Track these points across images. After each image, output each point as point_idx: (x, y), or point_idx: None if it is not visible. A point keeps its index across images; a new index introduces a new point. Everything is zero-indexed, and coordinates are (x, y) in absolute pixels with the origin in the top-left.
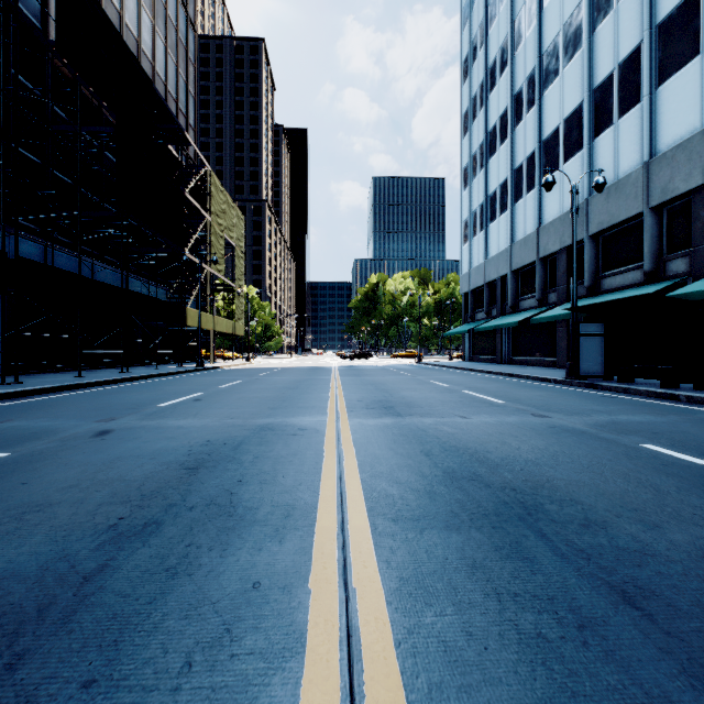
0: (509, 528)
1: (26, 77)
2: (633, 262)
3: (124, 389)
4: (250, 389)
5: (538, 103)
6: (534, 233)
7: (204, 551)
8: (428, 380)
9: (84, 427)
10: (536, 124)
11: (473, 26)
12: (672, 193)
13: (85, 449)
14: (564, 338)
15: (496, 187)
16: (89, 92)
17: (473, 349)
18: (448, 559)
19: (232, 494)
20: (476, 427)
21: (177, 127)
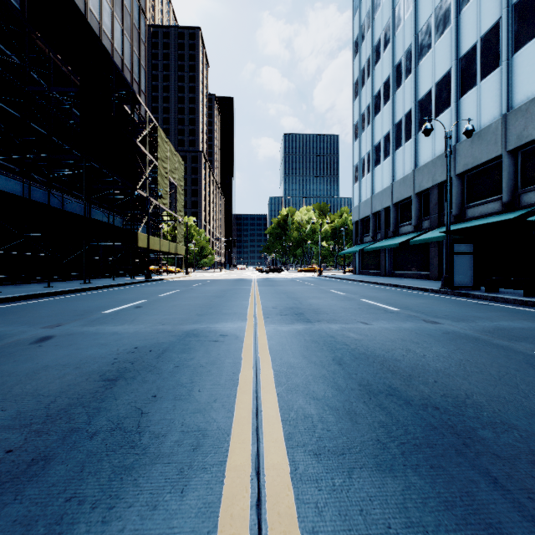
0: (451, 468)
1: (8, 47)
2: (492, 195)
3: (81, 298)
4: (184, 298)
5: (414, 71)
6: (411, 174)
7: (84, 511)
8: (329, 289)
9: (29, 333)
10: (412, 88)
11: (362, 14)
12: (526, 138)
13: (18, 357)
14: (436, 256)
15: (380, 138)
16: (56, 58)
17: (362, 265)
18: (391, 527)
19: (142, 414)
20: (379, 333)
21: (130, 90)
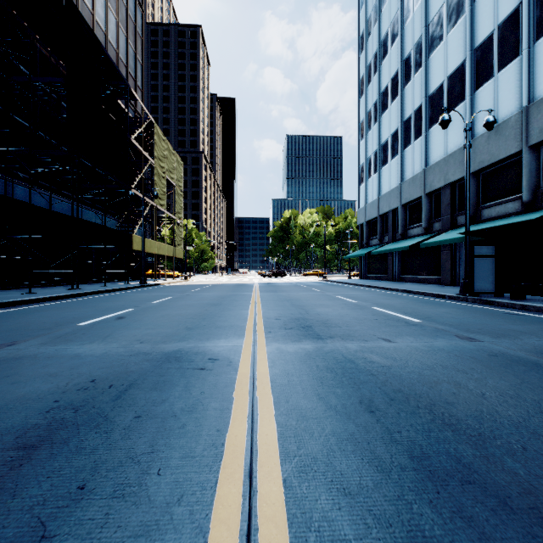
0: None
1: None
2: (511, 194)
3: (61, 306)
4: (176, 306)
5: (425, 65)
6: (421, 173)
7: None
8: (336, 295)
9: None
10: (423, 82)
11: (368, 8)
12: None
13: None
14: (448, 259)
15: (388, 137)
16: (39, 43)
17: (368, 269)
18: None
19: (41, 542)
20: (409, 355)
21: (124, 83)
